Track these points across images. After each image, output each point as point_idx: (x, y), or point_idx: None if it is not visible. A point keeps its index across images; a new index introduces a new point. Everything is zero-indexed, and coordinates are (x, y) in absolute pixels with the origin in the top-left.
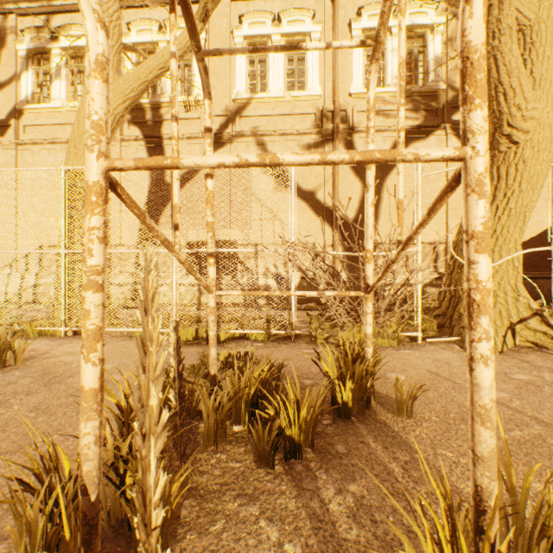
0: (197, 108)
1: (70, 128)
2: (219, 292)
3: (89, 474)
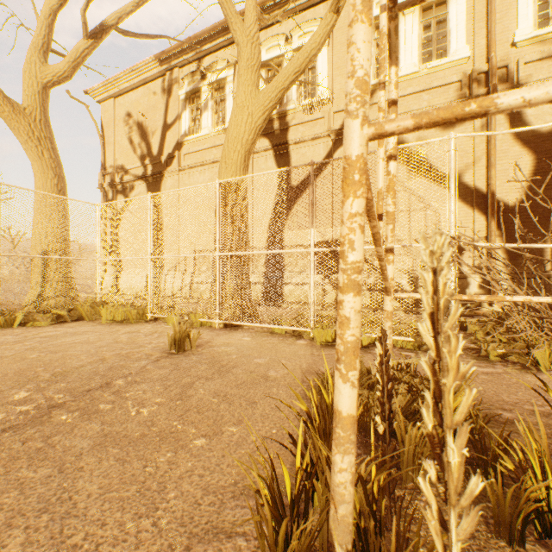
0: (320, 108)
1: (214, 150)
2: (399, 294)
3: (344, 519)
